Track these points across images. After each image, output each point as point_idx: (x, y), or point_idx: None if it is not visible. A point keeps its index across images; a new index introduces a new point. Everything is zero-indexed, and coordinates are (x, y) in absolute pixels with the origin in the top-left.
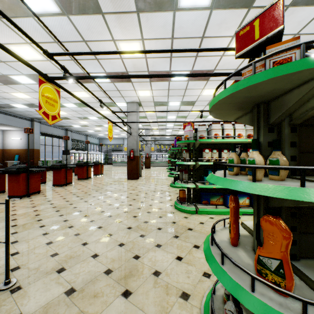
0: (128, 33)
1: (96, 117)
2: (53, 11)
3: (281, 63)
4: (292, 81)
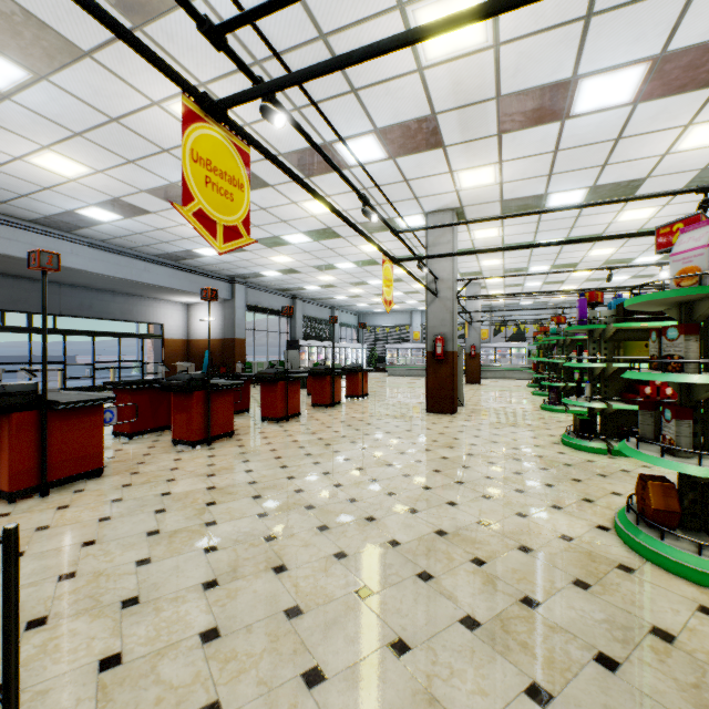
0: None
1: (353, 261)
2: None
3: None
4: None
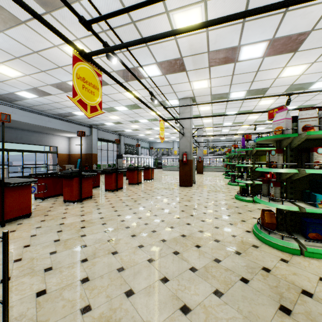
0: None
1: (147, 119)
2: None
3: None
4: None
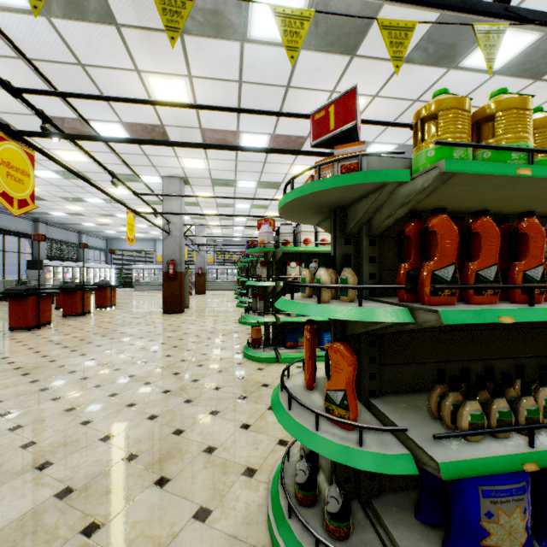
0: (164, 63)
1: (102, 198)
2: (18, 5)
3: (348, 167)
4: (356, 191)
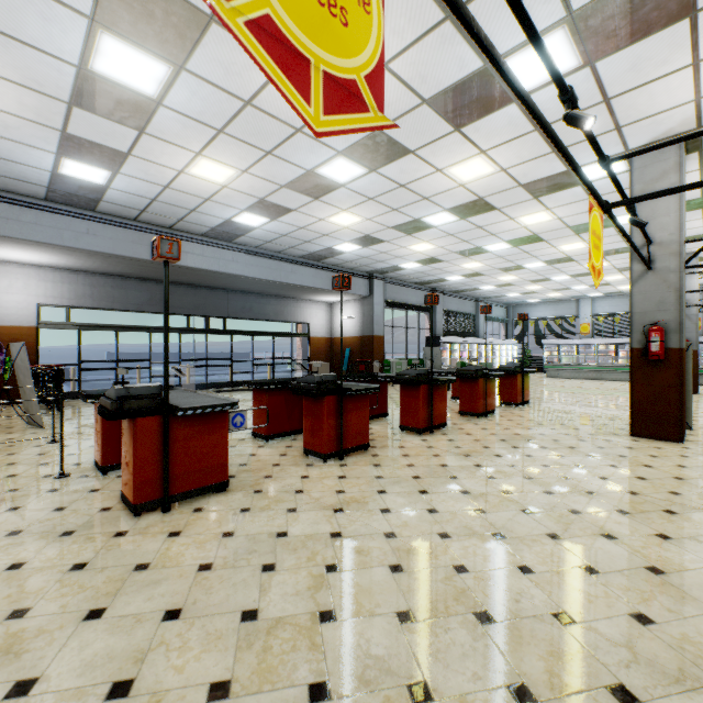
0: None
1: (506, 240)
2: None
3: None
4: None
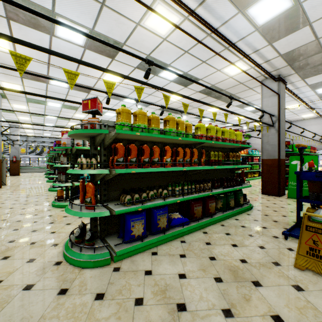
0: None
1: None
2: None
3: (93, 125)
4: (94, 134)
